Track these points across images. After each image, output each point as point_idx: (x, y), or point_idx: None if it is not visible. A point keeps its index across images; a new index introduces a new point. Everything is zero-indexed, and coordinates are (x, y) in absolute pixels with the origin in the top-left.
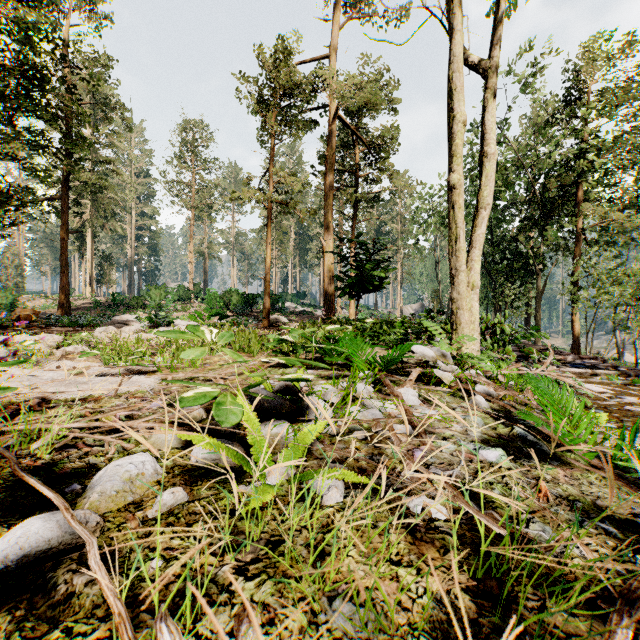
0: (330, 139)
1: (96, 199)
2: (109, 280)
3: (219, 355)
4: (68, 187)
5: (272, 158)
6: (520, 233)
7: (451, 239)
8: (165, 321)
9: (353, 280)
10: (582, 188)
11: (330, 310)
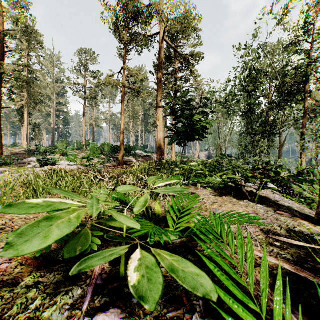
0: (161, 52)
1: (30, 93)
2: (38, 138)
3: None
4: (1, 80)
5: (125, 60)
6: (270, 110)
7: None
8: (49, 162)
9: (180, 128)
10: (306, 84)
11: (161, 155)
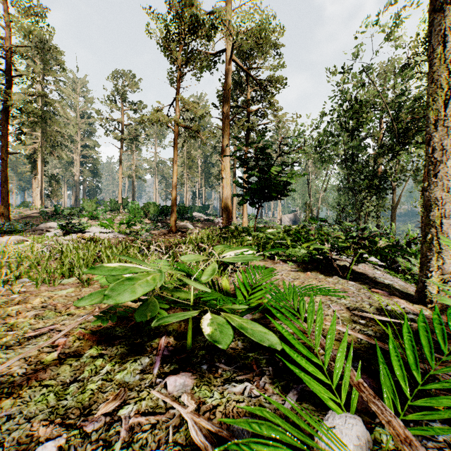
0: (227, 76)
1: (45, 132)
2: (57, 195)
3: (65, 285)
4: (8, 115)
5: (178, 89)
6: (379, 157)
7: (434, 98)
8: (76, 228)
9: (254, 184)
10: None
11: (227, 218)
